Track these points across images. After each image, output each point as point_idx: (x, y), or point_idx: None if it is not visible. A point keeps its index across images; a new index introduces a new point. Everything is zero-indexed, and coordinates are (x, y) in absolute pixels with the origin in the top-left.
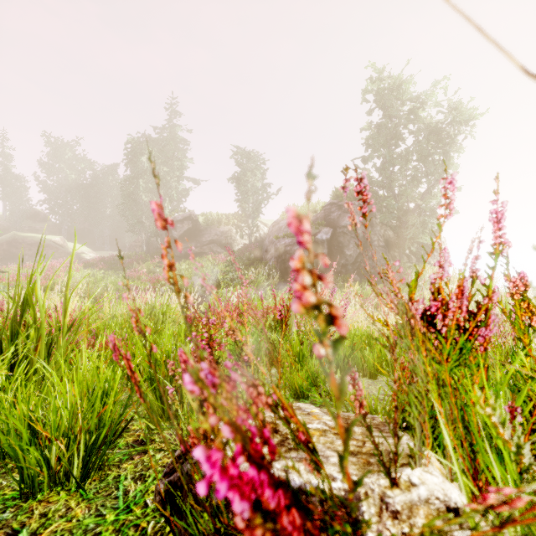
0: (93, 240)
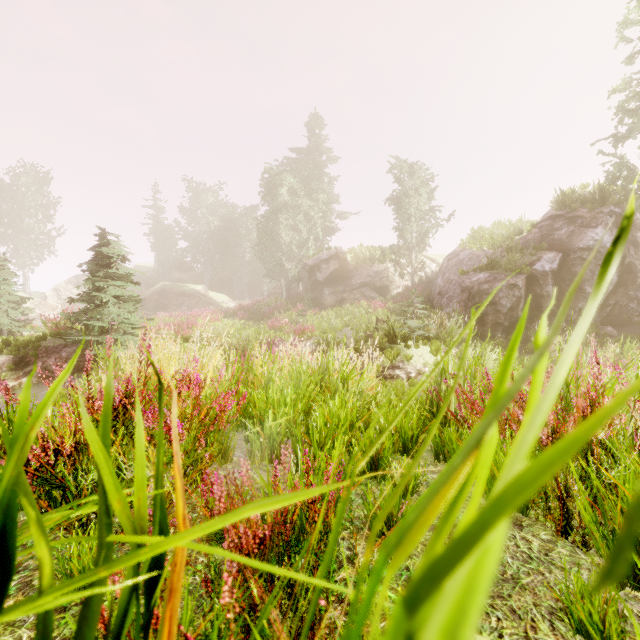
0: (232, 289)
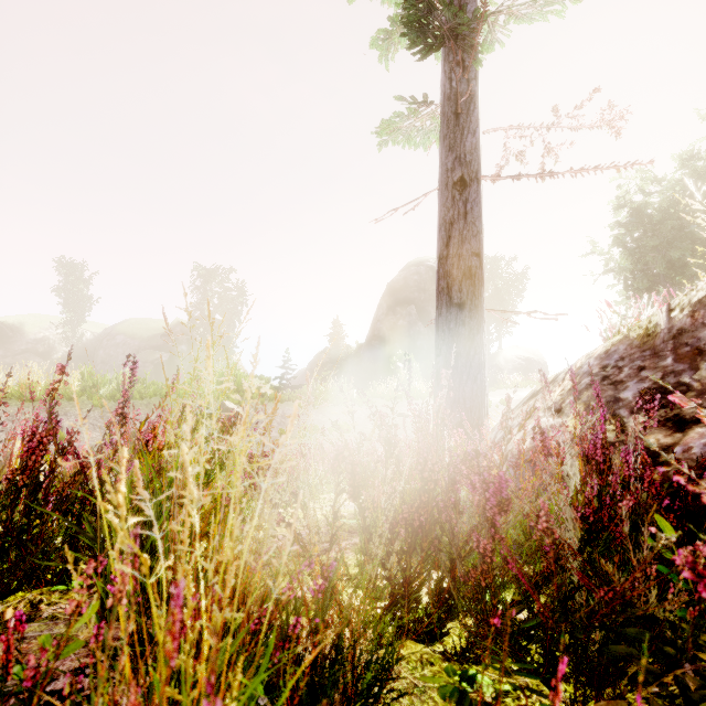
0: None
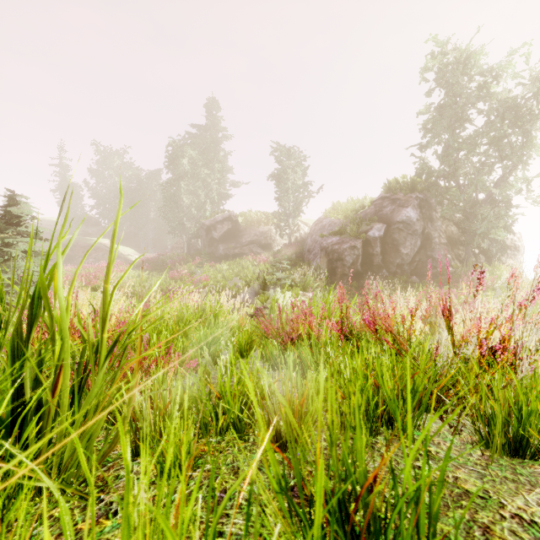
0: (138, 243)
